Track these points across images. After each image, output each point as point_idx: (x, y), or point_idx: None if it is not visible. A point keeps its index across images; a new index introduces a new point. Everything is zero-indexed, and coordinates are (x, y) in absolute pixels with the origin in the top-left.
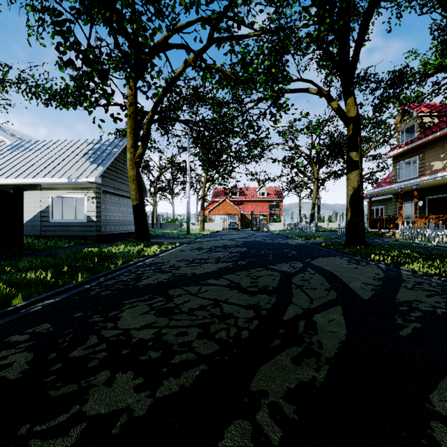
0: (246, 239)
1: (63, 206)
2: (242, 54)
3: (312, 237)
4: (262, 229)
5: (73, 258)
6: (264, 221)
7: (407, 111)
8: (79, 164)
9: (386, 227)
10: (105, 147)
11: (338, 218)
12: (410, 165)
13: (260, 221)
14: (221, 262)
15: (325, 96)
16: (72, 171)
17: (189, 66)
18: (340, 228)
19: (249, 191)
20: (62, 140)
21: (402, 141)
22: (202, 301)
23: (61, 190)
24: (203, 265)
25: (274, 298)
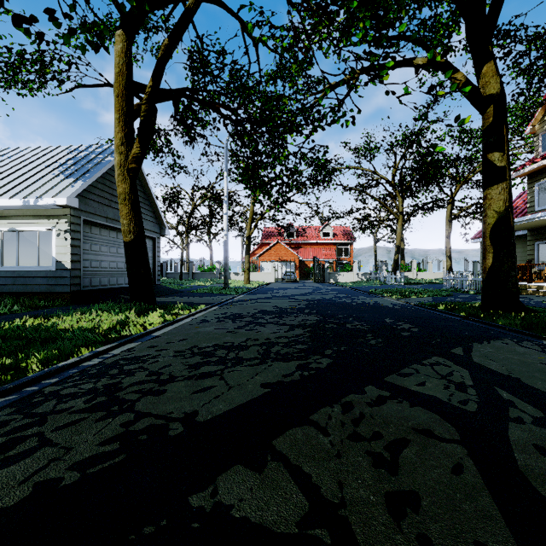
0: (310, 297)
1: (19, 245)
2: None
3: (410, 293)
4: (329, 280)
5: None
6: (329, 269)
7: None
8: (47, 178)
9: (523, 278)
10: (94, 155)
11: (429, 266)
12: None
13: (325, 270)
14: (271, 361)
15: (442, 65)
16: (32, 188)
17: None
18: (447, 279)
19: (310, 231)
20: (33, 148)
21: (545, 149)
22: None
23: (16, 219)
24: (230, 370)
25: None
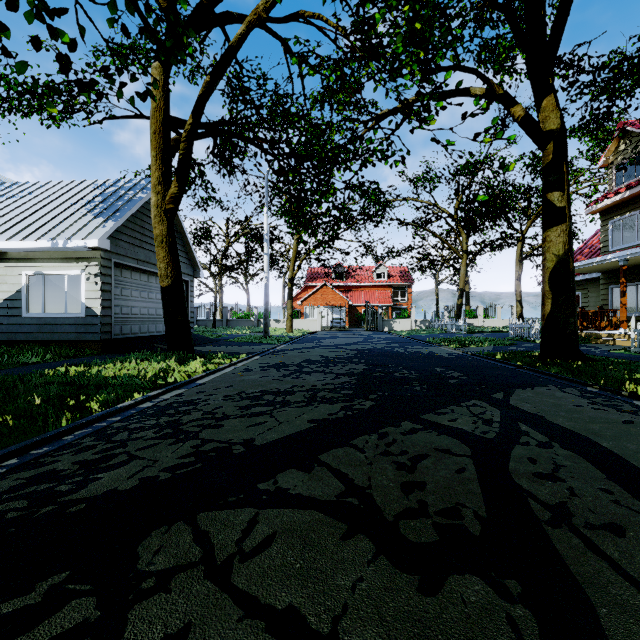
0: (360, 347)
1: (45, 290)
2: (357, 5)
3: (470, 342)
4: (383, 328)
5: (3, 392)
6: (384, 316)
7: (628, 133)
8: (75, 218)
9: (594, 326)
10: (123, 191)
11: (498, 312)
12: (634, 222)
13: (378, 317)
14: (317, 403)
15: (501, 97)
16: (60, 229)
17: (258, 22)
18: (512, 327)
19: (361, 272)
20: (55, 182)
21: (619, 184)
22: (235, 638)
23: (42, 262)
24: (279, 410)
25: (523, 613)
